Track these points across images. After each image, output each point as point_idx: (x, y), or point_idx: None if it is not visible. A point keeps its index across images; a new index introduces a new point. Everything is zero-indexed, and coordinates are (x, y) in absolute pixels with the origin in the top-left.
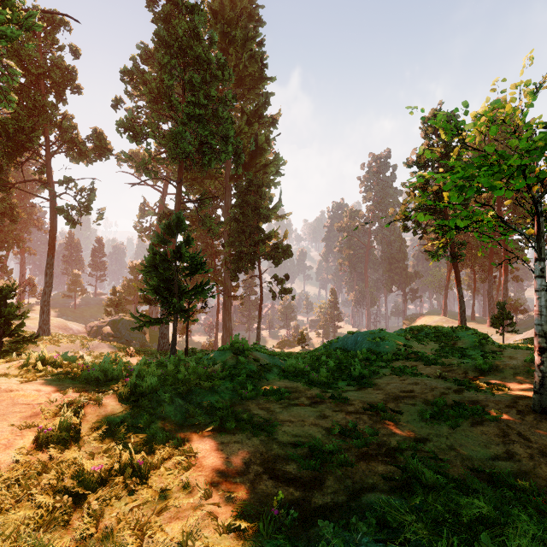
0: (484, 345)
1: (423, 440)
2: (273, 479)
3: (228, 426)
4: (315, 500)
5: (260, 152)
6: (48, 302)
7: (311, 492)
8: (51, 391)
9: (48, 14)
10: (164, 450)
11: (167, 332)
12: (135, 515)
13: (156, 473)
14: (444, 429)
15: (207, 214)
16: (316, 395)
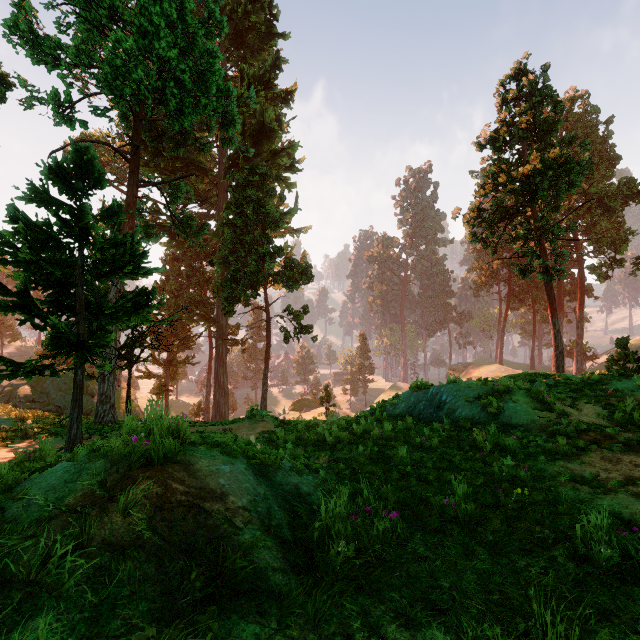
0: None
1: None
2: None
3: None
4: None
5: (267, 134)
6: None
7: None
8: None
9: None
10: None
11: (110, 392)
12: None
13: None
14: None
15: (184, 212)
16: None
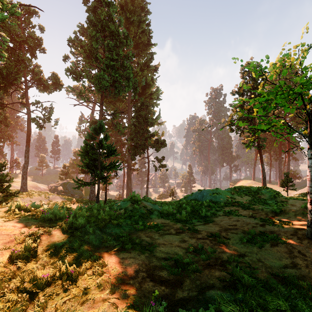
0: (277, 198)
1: (242, 255)
2: (152, 281)
3: (127, 248)
4: (178, 294)
5: (148, 86)
6: (26, 172)
7: (175, 289)
8: (22, 227)
9: (26, 7)
10: (87, 263)
11: (94, 189)
12: (67, 306)
13: (82, 278)
14: (254, 248)
15: (117, 122)
16: (179, 227)
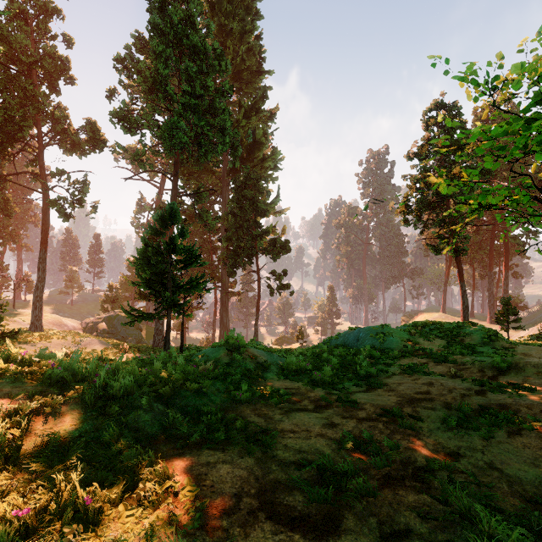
0: (494, 342)
1: (455, 456)
2: (272, 519)
3: (216, 440)
4: None
5: (257, 146)
6: (40, 297)
7: (325, 541)
8: (0, 396)
9: (40, 1)
10: (128, 478)
11: (162, 328)
12: None
13: (111, 514)
14: (476, 440)
15: (204, 209)
16: (321, 397)
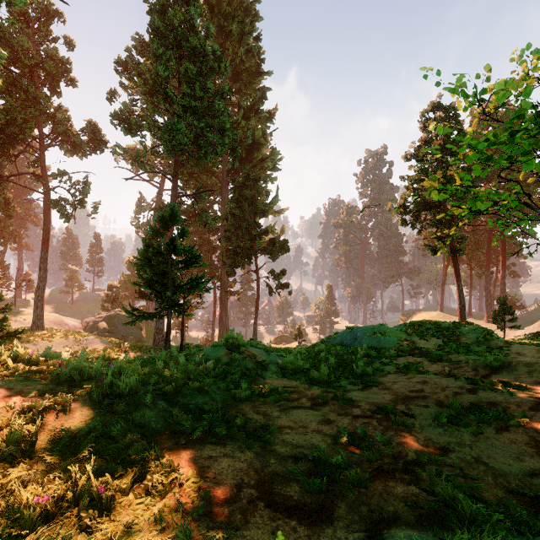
0: (489, 341)
1: (444, 450)
2: (270, 507)
3: (218, 435)
4: (325, 539)
5: (257, 147)
6: (42, 297)
7: (319, 527)
8: (13, 394)
9: (41, 4)
10: (136, 470)
11: (162, 327)
12: None
13: (122, 502)
14: (465, 436)
15: (203, 209)
16: (318, 395)
